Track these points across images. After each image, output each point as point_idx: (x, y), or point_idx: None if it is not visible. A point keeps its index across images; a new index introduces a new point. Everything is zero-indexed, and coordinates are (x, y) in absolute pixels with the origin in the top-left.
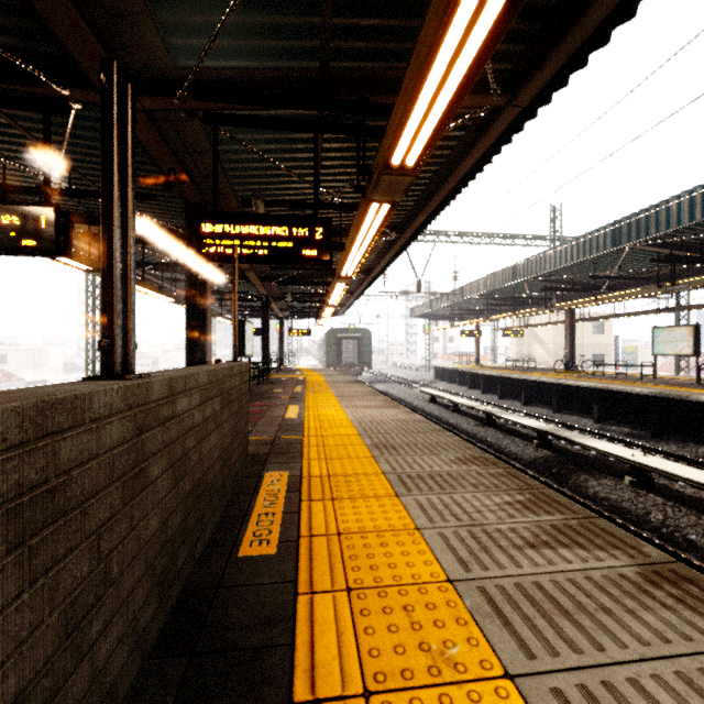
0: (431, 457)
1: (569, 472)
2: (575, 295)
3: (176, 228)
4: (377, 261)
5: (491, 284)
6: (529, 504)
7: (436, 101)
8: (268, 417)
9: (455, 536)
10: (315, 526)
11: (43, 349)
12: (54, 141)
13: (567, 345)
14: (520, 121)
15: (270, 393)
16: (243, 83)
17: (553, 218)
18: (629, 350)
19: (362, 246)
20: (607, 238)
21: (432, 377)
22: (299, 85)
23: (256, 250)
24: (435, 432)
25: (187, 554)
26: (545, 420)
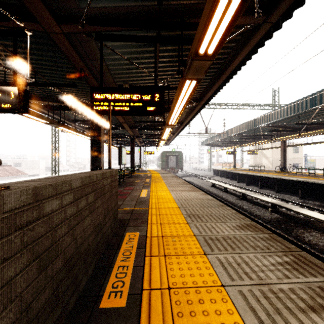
0: (221, 224)
1: (291, 227)
2: (286, 133)
3: (88, 102)
4: (186, 117)
5: (242, 128)
6: (295, 265)
7: (230, 3)
8: (131, 196)
9: (252, 295)
10: (153, 279)
11: (37, 160)
12: (26, 58)
13: (281, 159)
14: (270, 32)
15: (133, 182)
16: (115, 15)
17: (274, 95)
18: (311, 161)
19: (180, 107)
20: (308, 102)
21: (212, 174)
22: (146, 15)
23: (123, 107)
24: (220, 207)
25: (58, 314)
26: (272, 197)
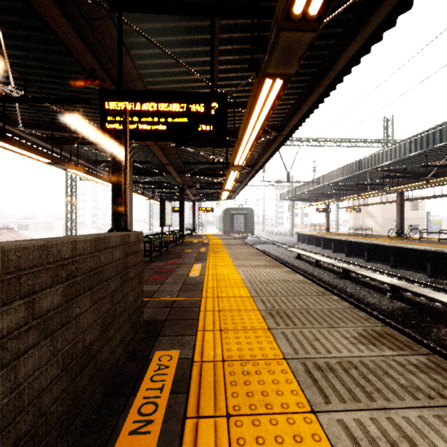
0: (330, 330)
1: (428, 324)
2: (404, 181)
3: None
4: (260, 157)
5: (341, 174)
6: None
7: None
8: (176, 275)
9: None
10: None
11: (50, 221)
12: (7, 55)
13: (397, 218)
14: None
15: (182, 253)
16: None
17: (386, 127)
18: (436, 222)
19: (252, 135)
20: (443, 133)
21: (295, 240)
22: None
23: (156, 125)
24: (321, 295)
25: None
26: (387, 274)
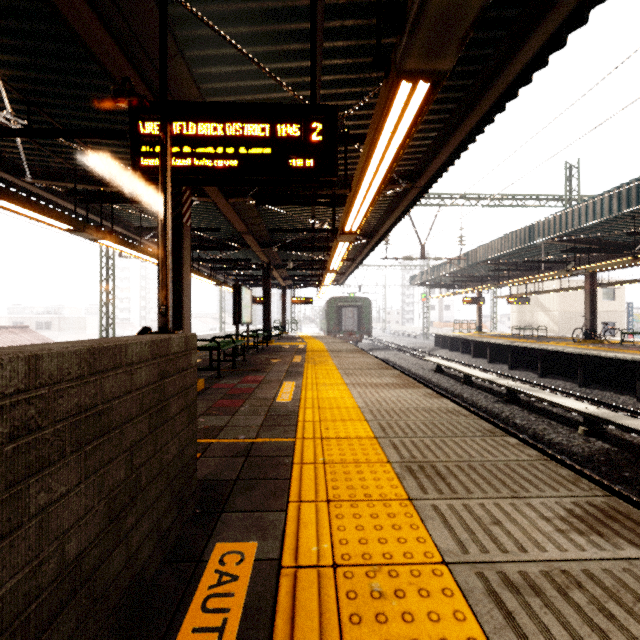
0: (517, 503)
1: None
2: (597, 257)
3: None
4: (382, 222)
5: (502, 247)
6: None
7: None
8: (256, 399)
9: None
10: None
11: (81, 317)
12: None
13: (586, 312)
14: None
15: (266, 363)
16: None
17: (569, 176)
18: (639, 318)
19: (374, 182)
20: None
21: (432, 345)
22: None
23: (222, 160)
24: (488, 436)
25: None
26: (574, 396)
